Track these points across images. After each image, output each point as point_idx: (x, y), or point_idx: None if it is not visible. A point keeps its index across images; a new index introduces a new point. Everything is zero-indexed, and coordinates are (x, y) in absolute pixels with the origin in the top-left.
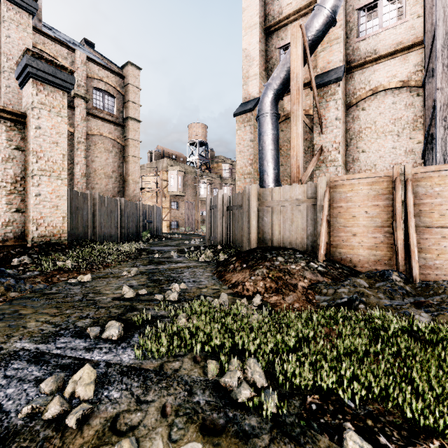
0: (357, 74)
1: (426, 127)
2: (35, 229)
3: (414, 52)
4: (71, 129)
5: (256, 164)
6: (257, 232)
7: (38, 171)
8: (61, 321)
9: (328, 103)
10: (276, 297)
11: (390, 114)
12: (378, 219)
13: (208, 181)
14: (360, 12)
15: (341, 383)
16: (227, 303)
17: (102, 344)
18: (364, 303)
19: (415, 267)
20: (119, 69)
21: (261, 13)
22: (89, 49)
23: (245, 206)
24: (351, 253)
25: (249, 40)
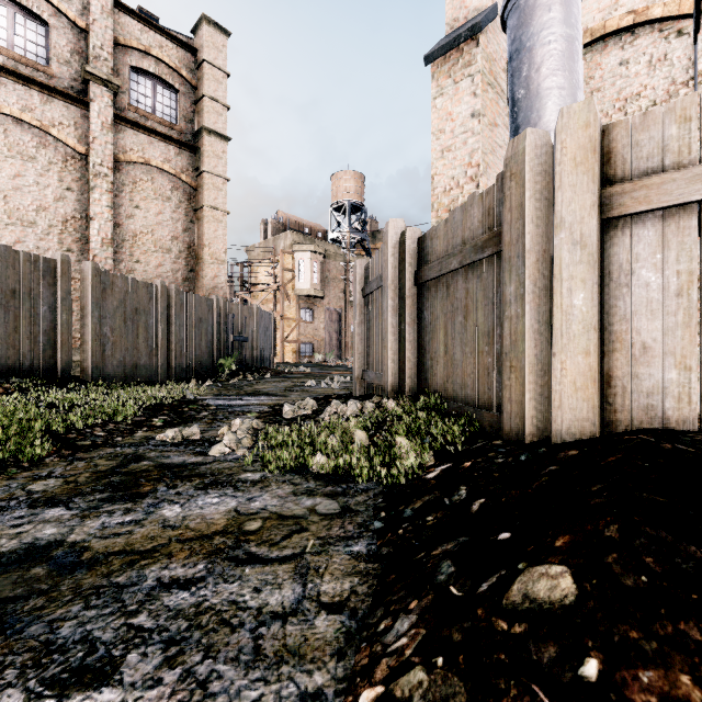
0: None
1: None
2: None
3: None
4: (79, 146)
5: (487, 178)
6: (598, 350)
7: None
8: None
9: None
10: None
11: None
12: None
13: None
14: None
15: None
16: None
17: None
18: None
19: None
20: (189, 40)
21: None
22: None
23: (517, 226)
24: None
25: None
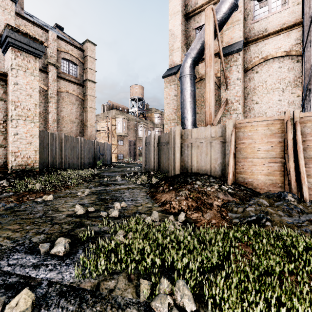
0: (252, 47)
1: (305, 84)
2: (13, 160)
3: (295, 30)
4: (45, 87)
5: (179, 112)
6: (180, 162)
7: (16, 116)
8: (19, 237)
9: (231, 67)
10: (197, 214)
11: (276, 75)
12: (273, 152)
13: (144, 126)
14: (254, 2)
15: (268, 309)
16: (157, 219)
17: (49, 261)
18: (270, 221)
19: (305, 190)
20: (80, 45)
21: (182, 3)
22: (59, 31)
23: (171, 142)
24: (252, 178)
25: (173, 23)
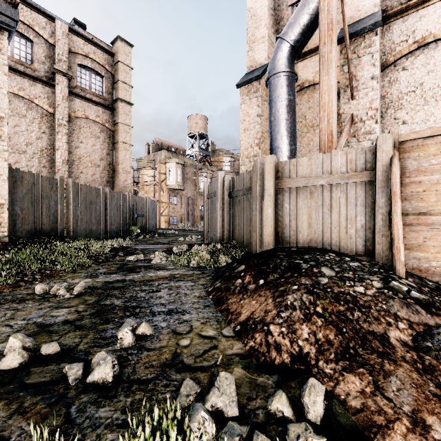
0: (396, 24)
1: None
2: None
3: None
4: (50, 109)
5: (264, 144)
6: (275, 226)
7: None
8: None
9: (361, 58)
10: (357, 381)
11: None
12: None
13: (208, 175)
14: None
15: None
16: (234, 410)
17: None
18: None
19: None
20: (108, 47)
21: None
22: (79, 29)
23: (255, 187)
24: (440, 260)
25: None
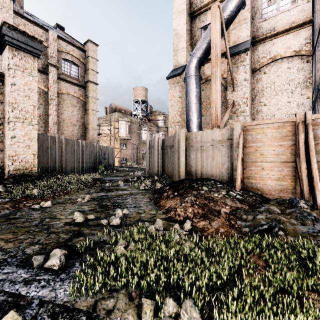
0: (260, 46)
1: (316, 85)
2: (11, 164)
3: (304, 28)
4: (45, 89)
5: (183, 115)
6: (185, 166)
7: (13, 119)
8: (12, 248)
9: (239, 68)
10: (204, 222)
11: (285, 76)
12: (283, 156)
13: (148, 129)
14: (262, 0)
15: None
16: (161, 228)
17: (42, 275)
18: (283, 230)
19: (319, 196)
20: (82, 45)
21: (187, 2)
22: (60, 31)
23: (176, 146)
24: (261, 183)
25: (178, 22)
